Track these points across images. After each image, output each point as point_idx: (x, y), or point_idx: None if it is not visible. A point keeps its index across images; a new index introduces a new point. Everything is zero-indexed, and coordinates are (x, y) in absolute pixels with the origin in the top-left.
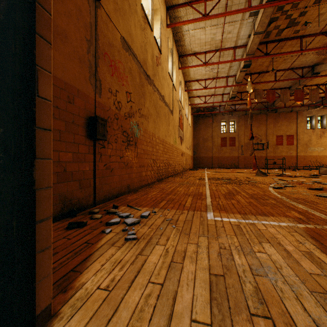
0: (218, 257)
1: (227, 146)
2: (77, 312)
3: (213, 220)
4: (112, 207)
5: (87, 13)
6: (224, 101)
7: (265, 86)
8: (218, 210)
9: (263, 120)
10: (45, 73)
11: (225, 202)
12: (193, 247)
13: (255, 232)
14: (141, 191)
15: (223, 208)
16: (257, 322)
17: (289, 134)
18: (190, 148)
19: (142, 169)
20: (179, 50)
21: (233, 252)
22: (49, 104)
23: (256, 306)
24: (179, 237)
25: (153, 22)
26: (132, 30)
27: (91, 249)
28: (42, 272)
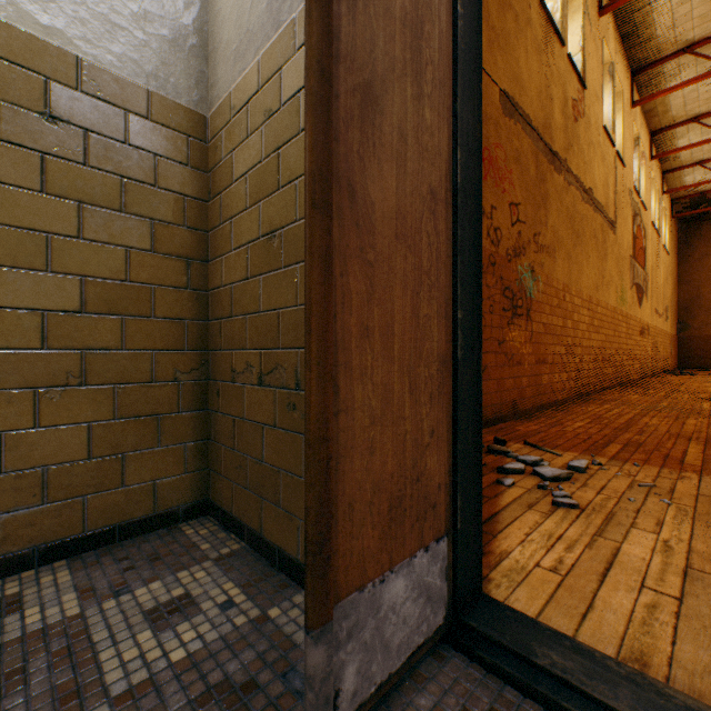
0: None
1: None
2: (519, 586)
3: None
4: (492, 442)
5: None
6: None
7: None
8: None
9: None
10: None
11: None
12: None
13: None
14: (542, 418)
15: None
16: None
17: None
18: (666, 314)
19: (540, 369)
20: (632, 58)
21: None
22: None
23: None
24: (690, 525)
25: (565, 23)
26: (519, 67)
27: (490, 505)
28: None
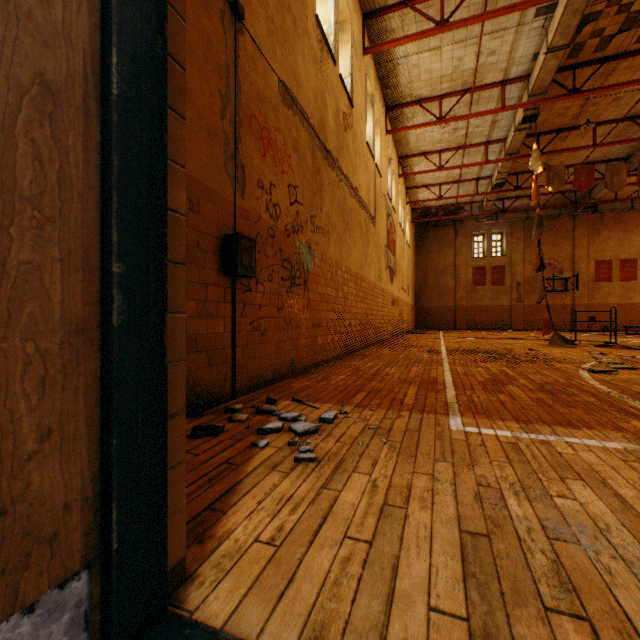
0: (475, 501)
1: (487, 284)
2: (226, 576)
3: (461, 433)
4: (265, 402)
5: (221, 45)
6: (480, 193)
7: (570, 157)
8: (471, 412)
9: (567, 230)
10: (176, 169)
11: (485, 397)
12: (425, 479)
13: (550, 459)
14: (316, 374)
15: (480, 409)
16: (558, 623)
17: (627, 258)
18: (409, 290)
19: (317, 332)
20: (387, 97)
21: (505, 494)
22: (181, 220)
23: (556, 595)
24: (395, 460)
25: (338, 48)
26: (298, 67)
27: (236, 473)
28: (172, 502)
